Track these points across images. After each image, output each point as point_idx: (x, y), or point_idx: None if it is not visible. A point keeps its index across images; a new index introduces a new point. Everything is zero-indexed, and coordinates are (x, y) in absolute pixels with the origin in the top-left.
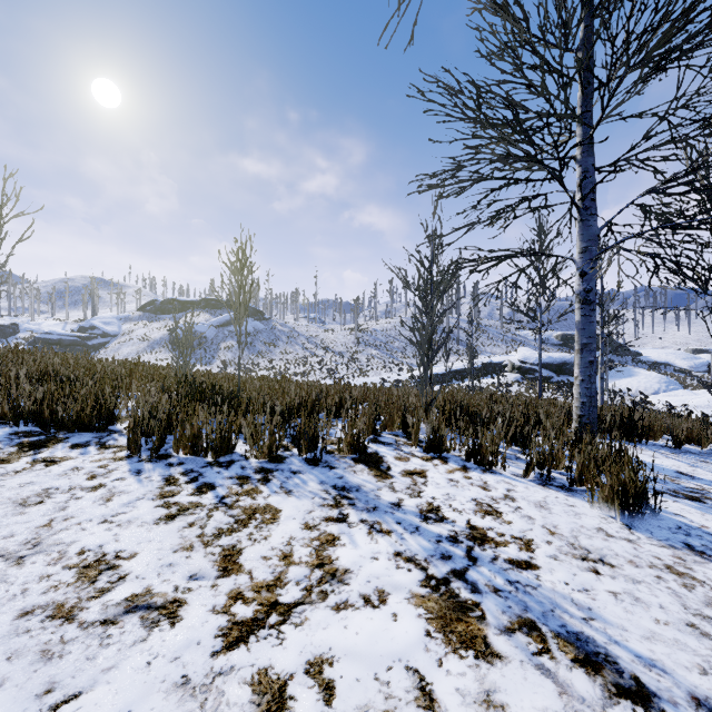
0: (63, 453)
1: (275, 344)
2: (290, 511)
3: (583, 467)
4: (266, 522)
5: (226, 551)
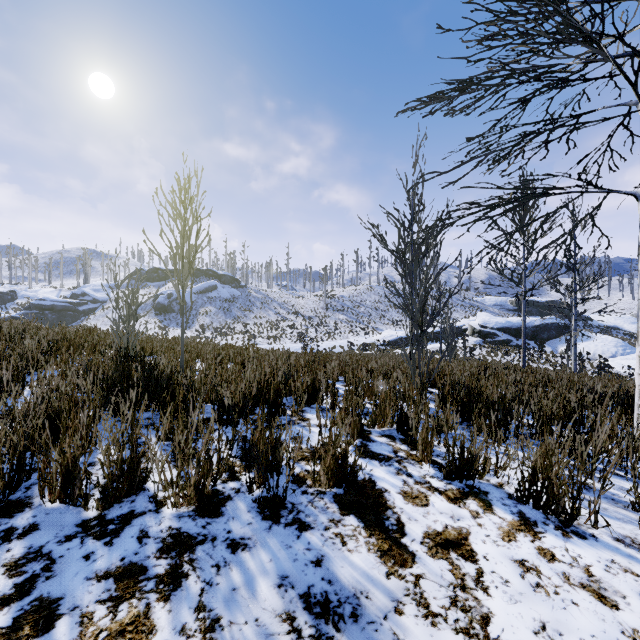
0: None
1: (250, 309)
2: None
3: None
4: None
5: None
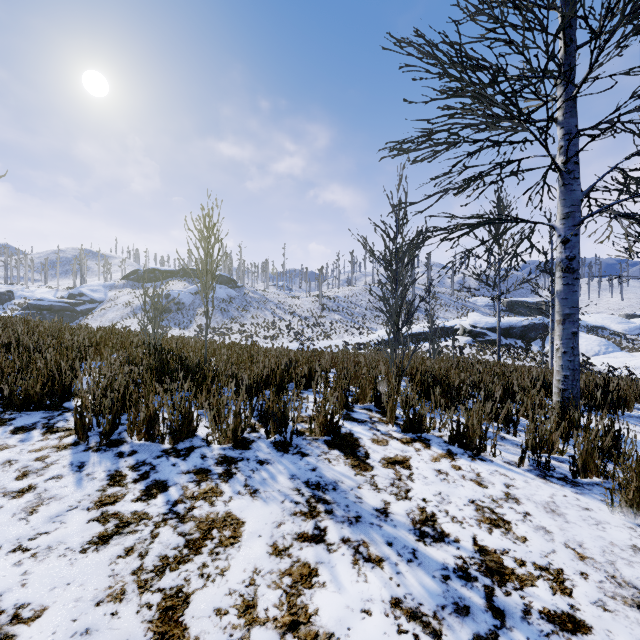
0: (1, 440)
1: (247, 309)
2: (255, 523)
3: (587, 456)
4: (224, 543)
5: (167, 599)
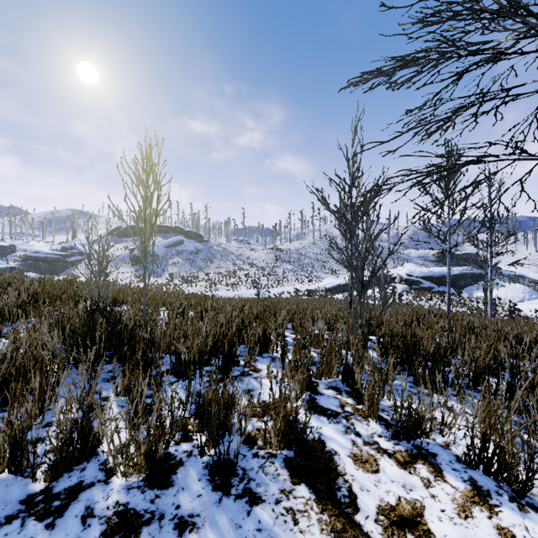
0: None
1: (211, 260)
2: None
3: None
4: None
5: None
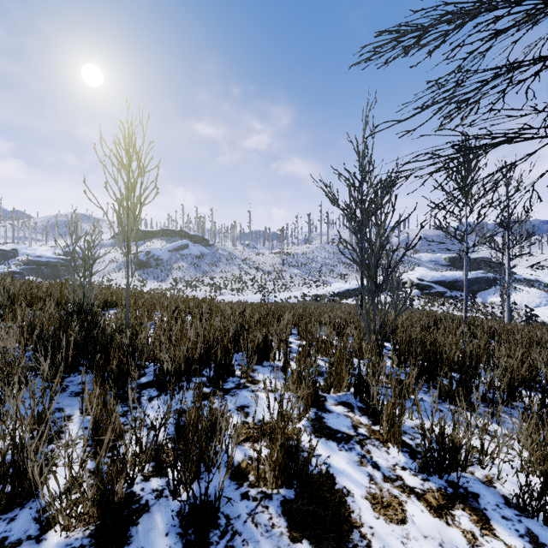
0: None
1: (216, 265)
2: None
3: None
4: None
5: None
